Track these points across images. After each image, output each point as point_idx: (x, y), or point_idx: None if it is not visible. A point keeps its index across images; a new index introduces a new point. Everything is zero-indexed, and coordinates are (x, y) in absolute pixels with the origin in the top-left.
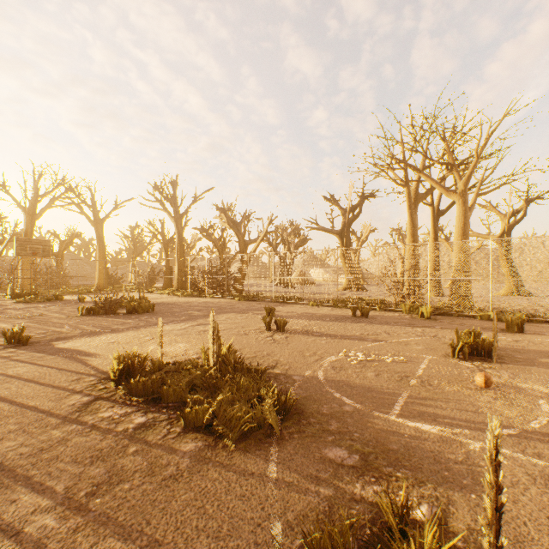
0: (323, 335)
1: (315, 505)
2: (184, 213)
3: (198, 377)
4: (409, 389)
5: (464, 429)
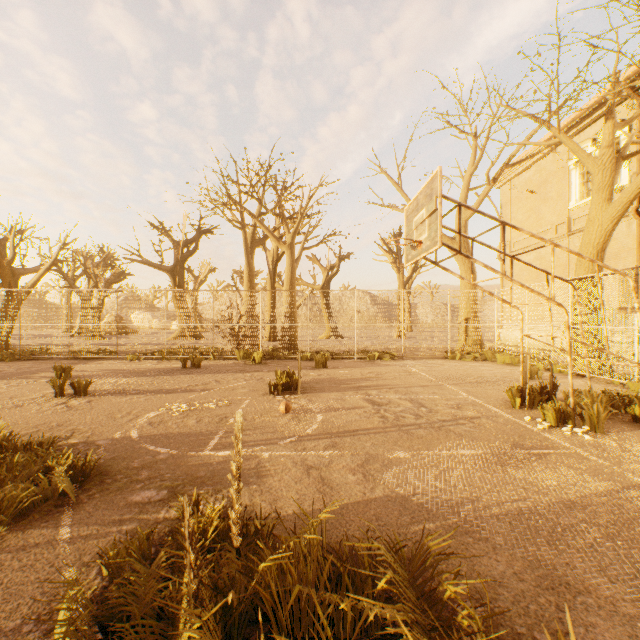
0: (143, 392)
1: (116, 540)
2: None
3: None
4: (227, 427)
5: (262, 446)
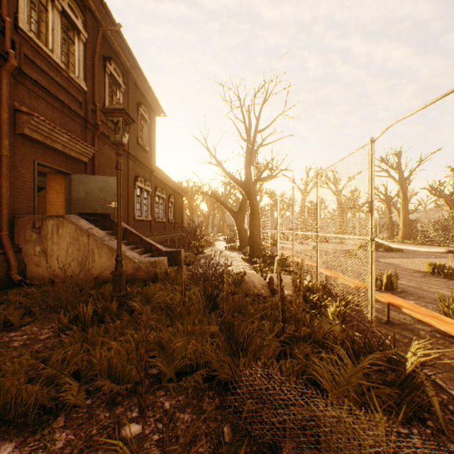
0: None
1: None
2: (407, 176)
3: None
4: None
5: None
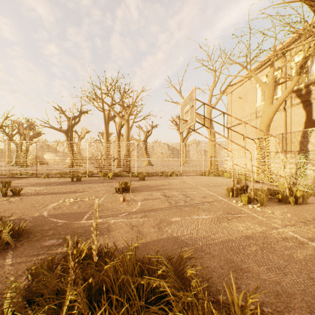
0: (50, 194)
1: (36, 263)
2: None
3: None
4: (93, 209)
5: (111, 217)
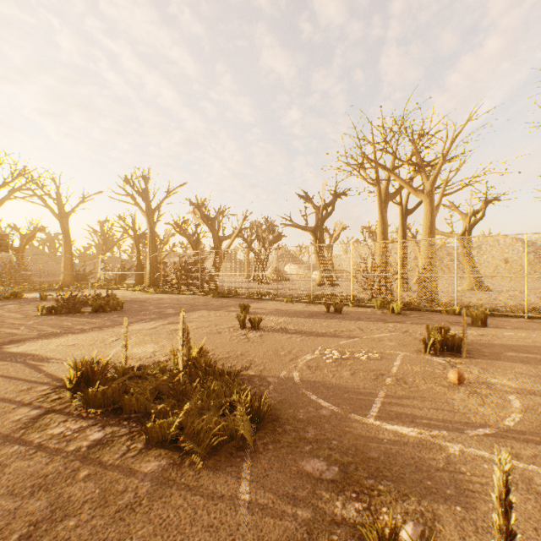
0: (298, 333)
1: (292, 532)
2: (156, 207)
3: (165, 383)
4: (385, 389)
5: (442, 430)
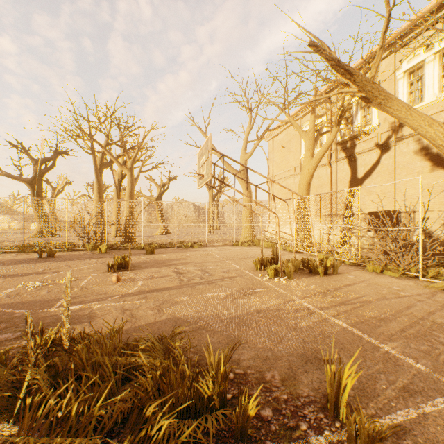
0: (2, 276)
1: None
2: None
3: None
4: (71, 294)
5: (96, 302)
